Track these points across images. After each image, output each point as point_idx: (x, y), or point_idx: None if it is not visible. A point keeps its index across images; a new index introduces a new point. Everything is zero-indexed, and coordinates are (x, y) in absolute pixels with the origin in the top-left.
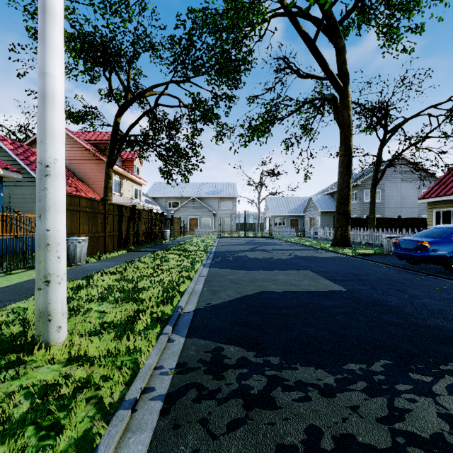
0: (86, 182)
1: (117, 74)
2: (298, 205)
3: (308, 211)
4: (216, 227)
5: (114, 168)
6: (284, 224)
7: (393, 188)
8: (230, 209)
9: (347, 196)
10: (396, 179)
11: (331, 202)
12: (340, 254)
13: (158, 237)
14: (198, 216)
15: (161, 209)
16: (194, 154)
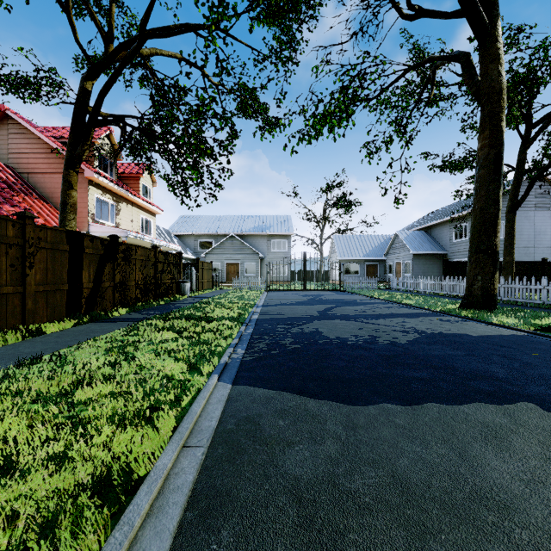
0: (55, 204)
1: (88, 8)
2: (376, 246)
3: (392, 254)
4: (263, 276)
5: (100, 181)
6: (357, 271)
7: (522, 219)
8: (283, 251)
9: (495, 219)
10: (526, 205)
11: (427, 241)
12: (499, 327)
13: (171, 291)
14: (239, 261)
15: (187, 251)
16: (215, 131)
